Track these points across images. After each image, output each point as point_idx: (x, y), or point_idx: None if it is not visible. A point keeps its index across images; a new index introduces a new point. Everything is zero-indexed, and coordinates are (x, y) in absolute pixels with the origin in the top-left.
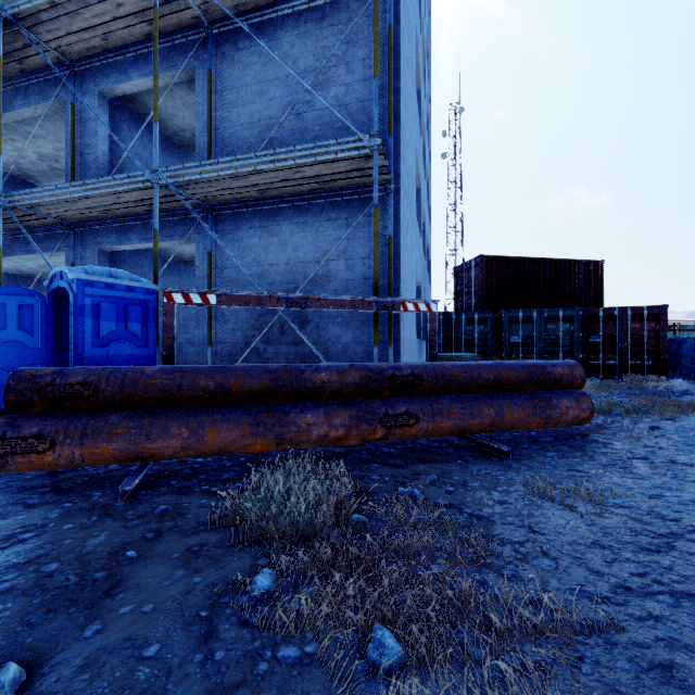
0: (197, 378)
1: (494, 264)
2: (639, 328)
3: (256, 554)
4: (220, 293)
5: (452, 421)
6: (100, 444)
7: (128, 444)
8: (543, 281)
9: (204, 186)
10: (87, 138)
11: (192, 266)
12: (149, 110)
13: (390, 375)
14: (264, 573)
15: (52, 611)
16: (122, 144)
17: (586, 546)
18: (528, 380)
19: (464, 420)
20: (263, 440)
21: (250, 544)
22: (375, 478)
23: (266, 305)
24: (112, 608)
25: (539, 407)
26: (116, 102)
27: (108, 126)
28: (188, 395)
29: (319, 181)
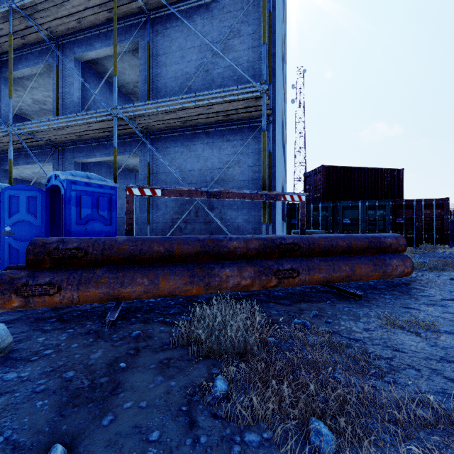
0: (152, 245)
1: (331, 171)
2: (429, 213)
3: (209, 365)
4: (164, 188)
5: (321, 274)
6: (90, 289)
7: (109, 289)
8: (363, 182)
9: (146, 118)
10: (66, 88)
11: (133, 173)
12: (106, 69)
13: (278, 243)
14: (219, 379)
15: (76, 406)
16: (92, 91)
17: (437, 361)
18: (369, 247)
19: (329, 274)
20: (197, 287)
21: (202, 358)
22: (274, 312)
23: (193, 196)
24: (118, 404)
25: (378, 265)
26: (85, 64)
27: (80, 80)
28: (146, 256)
29: (223, 115)
